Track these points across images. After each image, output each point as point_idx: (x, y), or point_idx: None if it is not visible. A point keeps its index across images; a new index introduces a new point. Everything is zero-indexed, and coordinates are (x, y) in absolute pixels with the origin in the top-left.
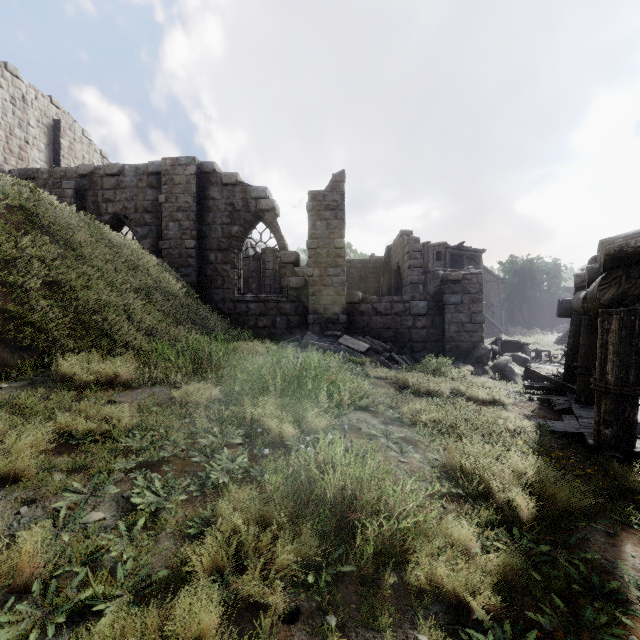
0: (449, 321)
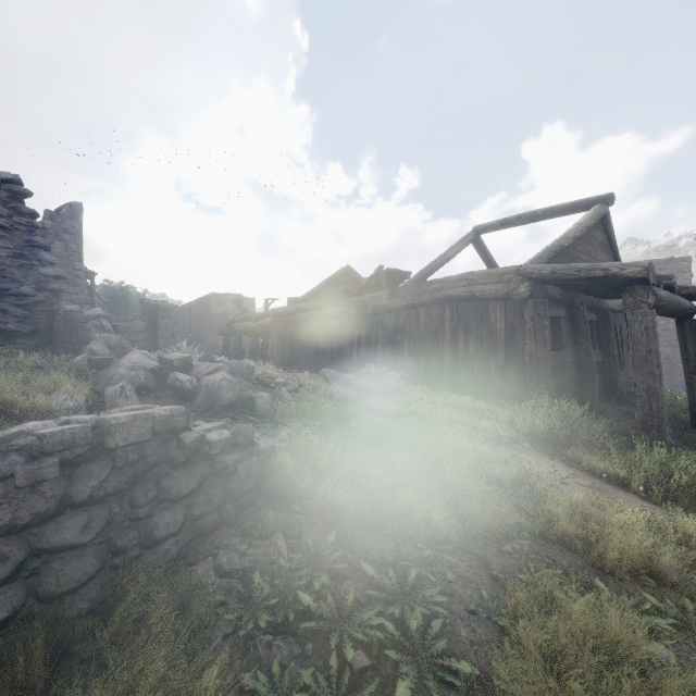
0: (161, 337)
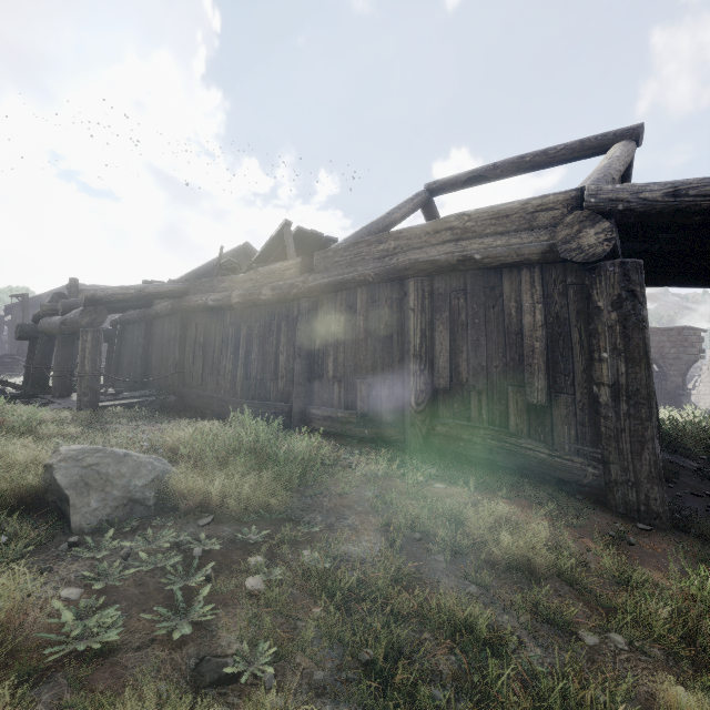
0: None
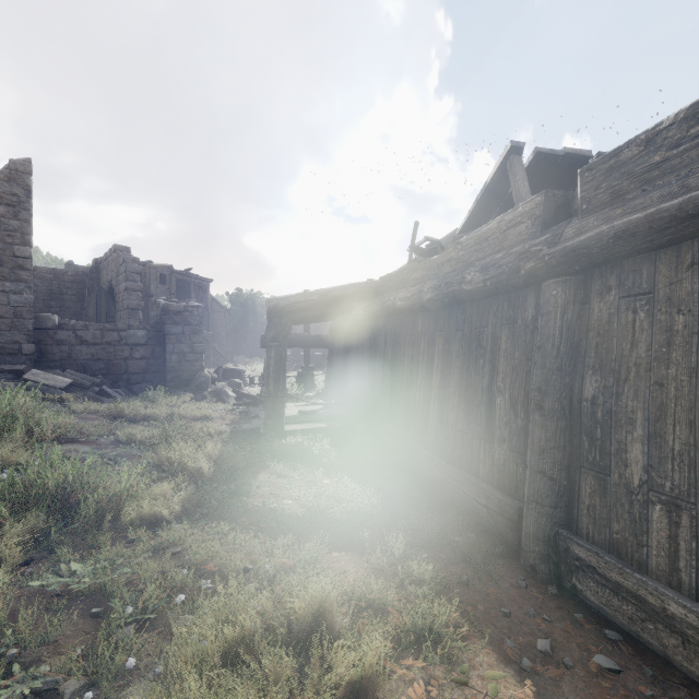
0: (171, 351)
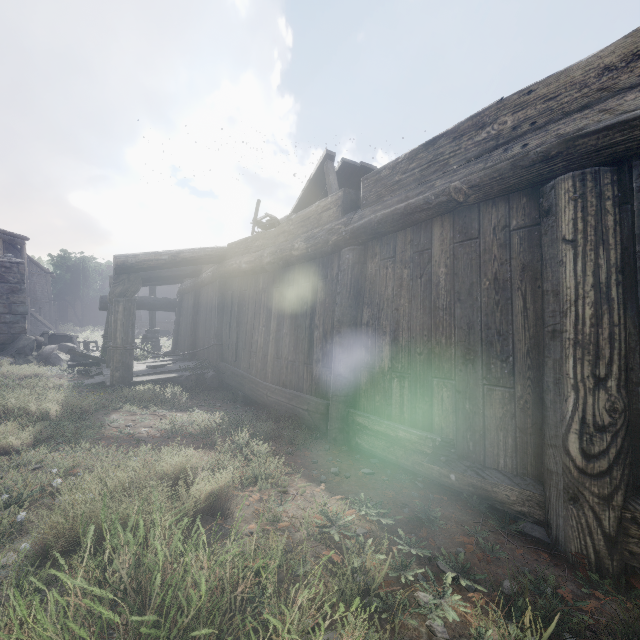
0: None
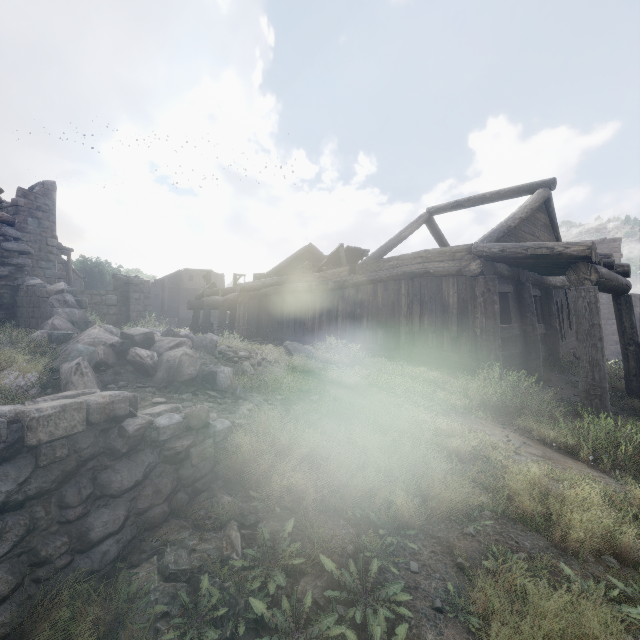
0: (133, 310)
